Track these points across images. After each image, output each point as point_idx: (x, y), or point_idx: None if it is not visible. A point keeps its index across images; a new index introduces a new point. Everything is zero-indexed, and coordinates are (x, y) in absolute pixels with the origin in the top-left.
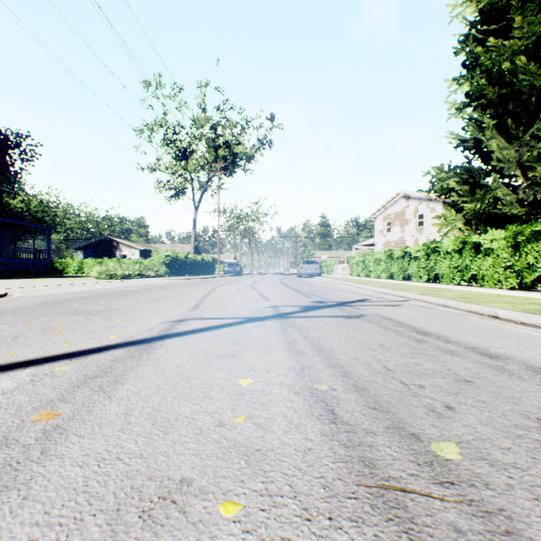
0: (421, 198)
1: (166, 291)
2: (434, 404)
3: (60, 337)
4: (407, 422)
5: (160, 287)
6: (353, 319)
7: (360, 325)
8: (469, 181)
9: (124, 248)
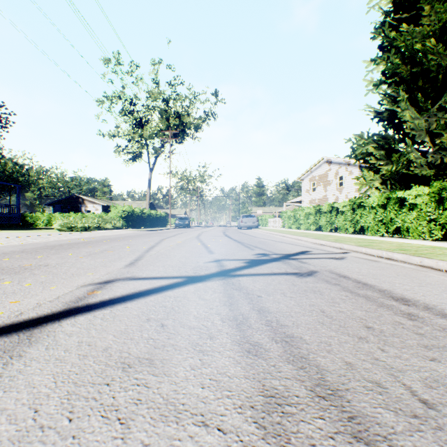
0: (341, 162)
1: (114, 243)
2: None
3: None
4: None
5: (111, 239)
6: (306, 277)
7: (319, 288)
8: (385, 147)
9: (89, 204)
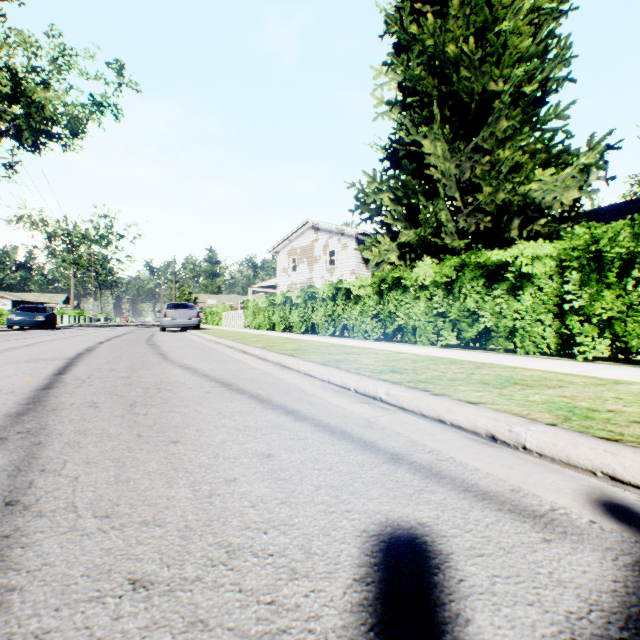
0: (332, 231)
1: None
2: None
3: None
4: None
5: None
6: None
7: None
8: (402, 202)
9: None
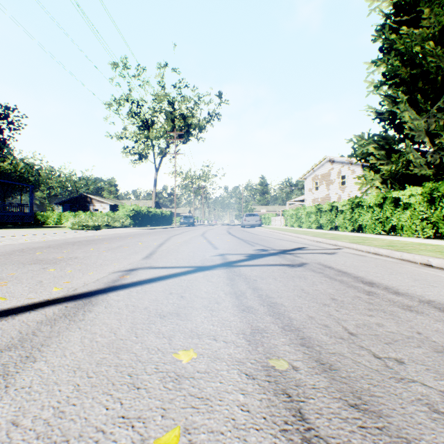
0: (343, 162)
1: (126, 240)
2: (431, 396)
3: (1, 290)
4: (412, 437)
5: (122, 236)
6: (297, 267)
7: (305, 275)
8: (385, 147)
9: (97, 203)
